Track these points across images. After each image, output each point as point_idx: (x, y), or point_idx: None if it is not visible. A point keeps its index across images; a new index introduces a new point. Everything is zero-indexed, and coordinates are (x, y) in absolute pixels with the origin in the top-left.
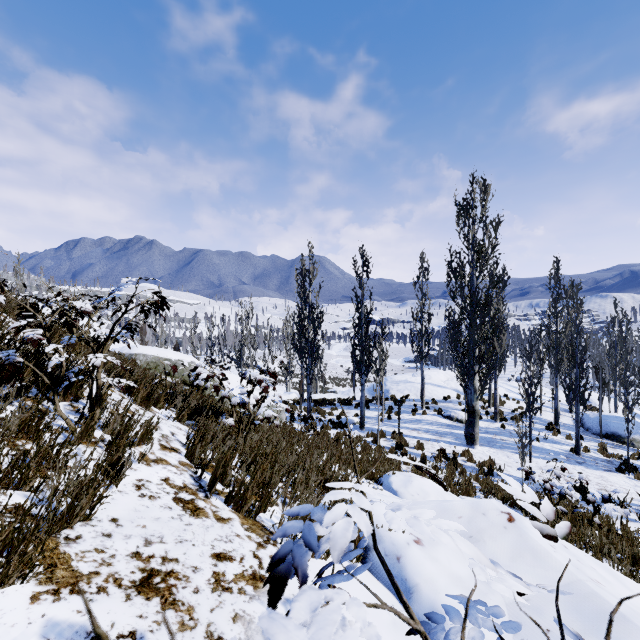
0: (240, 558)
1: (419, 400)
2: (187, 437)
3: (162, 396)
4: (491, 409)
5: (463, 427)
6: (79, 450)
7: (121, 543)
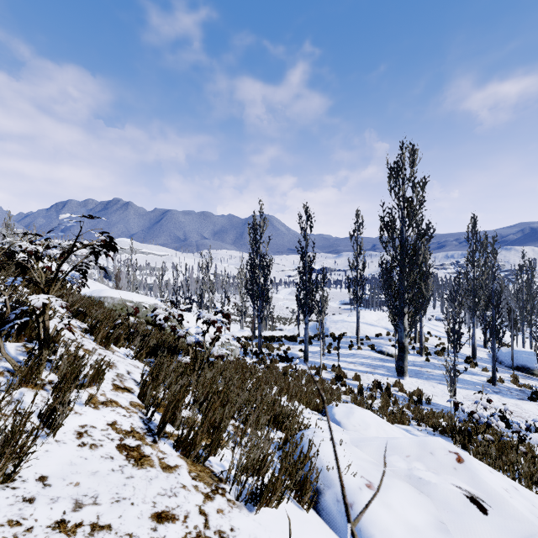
0: (184, 516)
1: (354, 337)
2: (142, 376)
3: (122, 336)
4: (417, 345)
5: (393, 360)
6: (21, 394)
7: (44, 509)
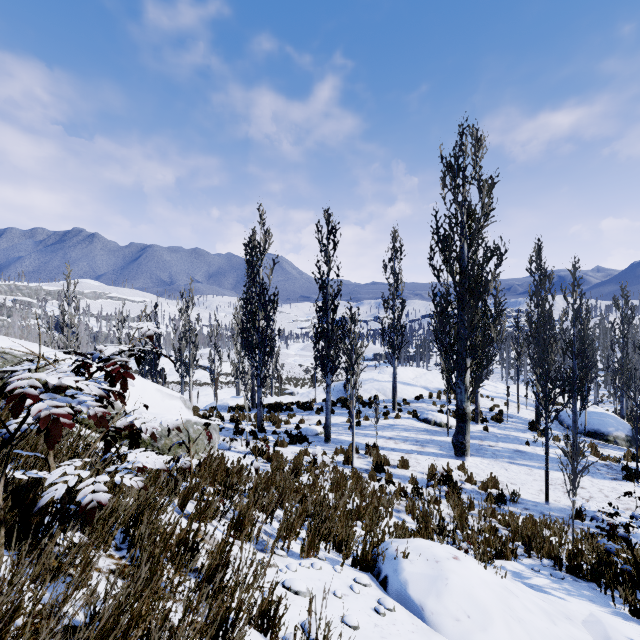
0: None
1: (389, 401)
2: None
3: None
4: None
5: (444, 432)
6: None
7: None
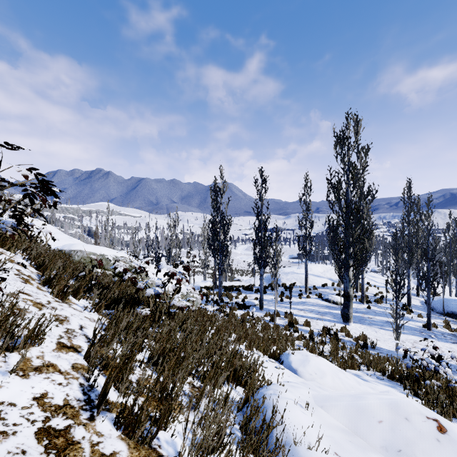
0: None
1: (303, 287)
2: (93, 332)
3: (82, 288)
4: (358, 293)
5: (338, 308)
6: None
7: None
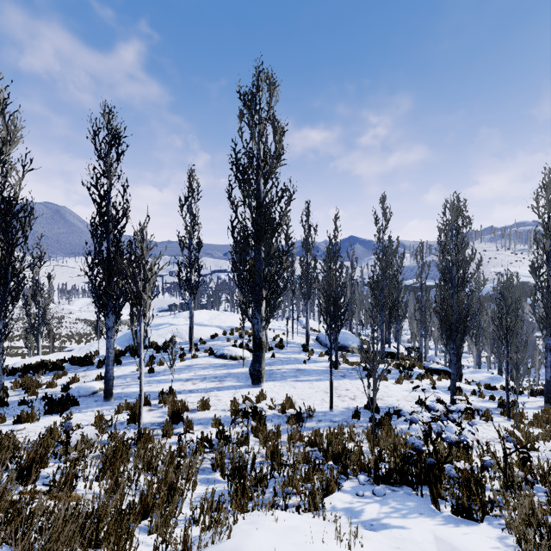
0: None
1: (185, 343)
2: None
3: None
4: None
5: (239, 364)
6: None
7: None
